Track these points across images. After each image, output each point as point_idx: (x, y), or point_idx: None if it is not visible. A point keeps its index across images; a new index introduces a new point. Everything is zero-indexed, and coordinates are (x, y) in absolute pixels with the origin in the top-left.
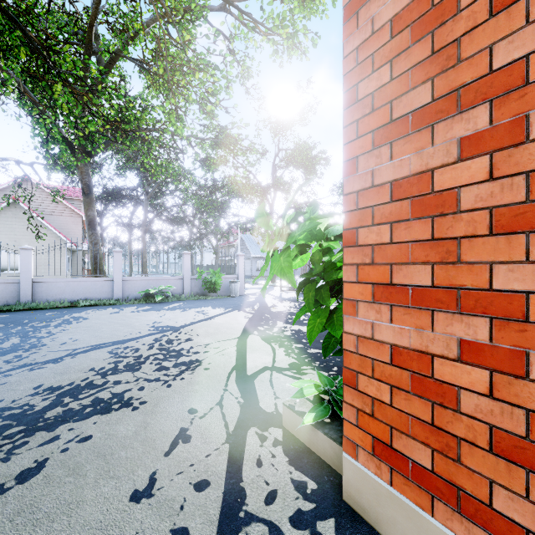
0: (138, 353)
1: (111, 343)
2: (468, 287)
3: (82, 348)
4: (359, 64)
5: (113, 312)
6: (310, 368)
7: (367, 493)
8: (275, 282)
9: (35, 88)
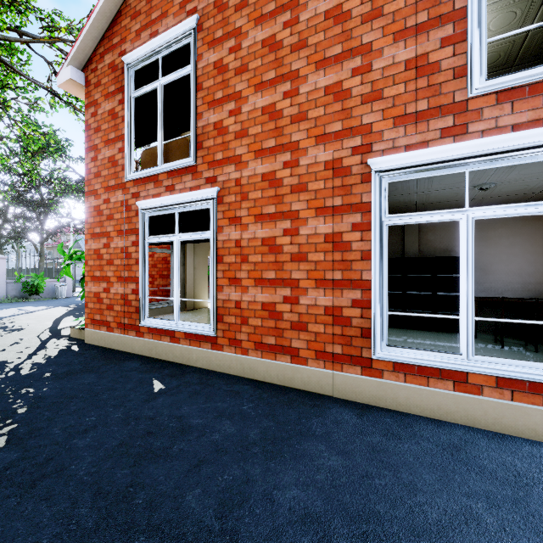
0: None
1: None
2: (104, 276)
3: None
4: (88, 212)
5: None
6: None
7: (90, 336)
8: None
9: None
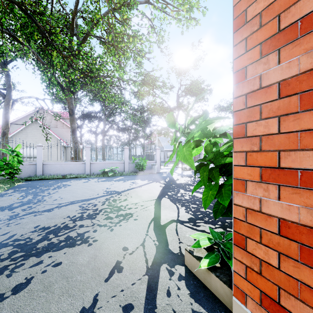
0: (95, 207)
1: (81, 201)
2: None
3: (65, 203)
4: None
5: (84, 181)
6: (202, 222)
7: None
8: (178, 165)
9: (45, 57)
